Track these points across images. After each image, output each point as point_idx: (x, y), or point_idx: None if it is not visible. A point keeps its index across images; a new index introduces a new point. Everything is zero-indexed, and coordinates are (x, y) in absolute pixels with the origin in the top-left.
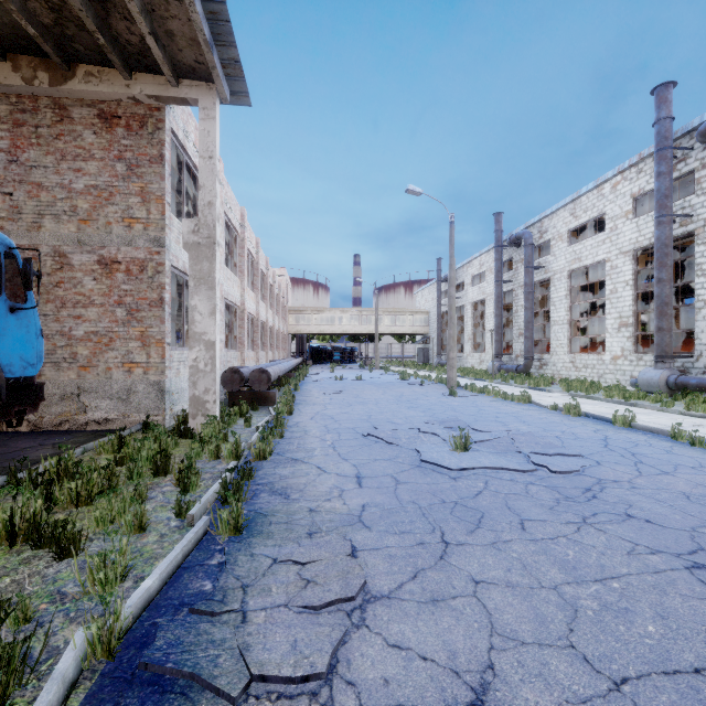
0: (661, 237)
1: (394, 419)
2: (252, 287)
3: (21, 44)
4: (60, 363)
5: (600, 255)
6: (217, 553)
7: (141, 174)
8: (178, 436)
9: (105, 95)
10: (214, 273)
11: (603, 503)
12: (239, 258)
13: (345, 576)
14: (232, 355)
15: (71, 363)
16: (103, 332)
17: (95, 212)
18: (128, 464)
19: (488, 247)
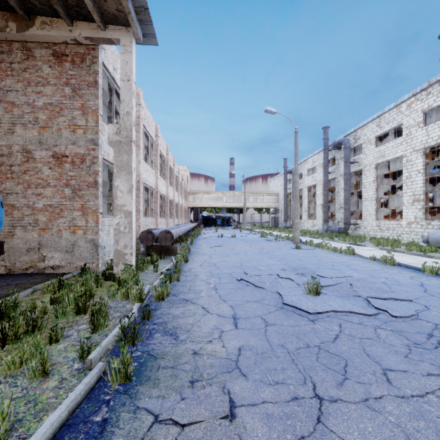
0: None
1: (259, 266)
2: (163, 177)
3: None
4: (26, 226)
5: (399, 153)
6: (104, 405)
7: (82, 95)
8: (104, 279)
9: (55, 38)
10: (131, 162)
11: None
12: (155, 157)
13: None
14: (149, 221)
15: (34, 226)
16: (55, 205)
17: (50, 121)
18: (55, 306)
19: (318, 150)
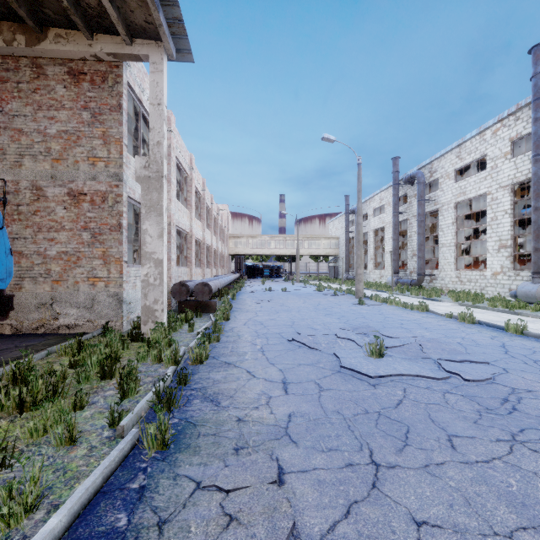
0: (538, 172)
1: (314, 325)
2: (199, 218)
3: (2, 11)
4: (37, 278)
5: (482, 189)
6: (141, 473)
7: (103, 121)
8: (130, 340)
9: (72, 53)
10: (162, 201)
11: (526, 417)
12: (189, 194)
13: (271, 514)
14: (182, 271)
15: (45, 278)
16: (71, 252)
17: (65, 152)
18: (77, 369)
19: (386, 185)
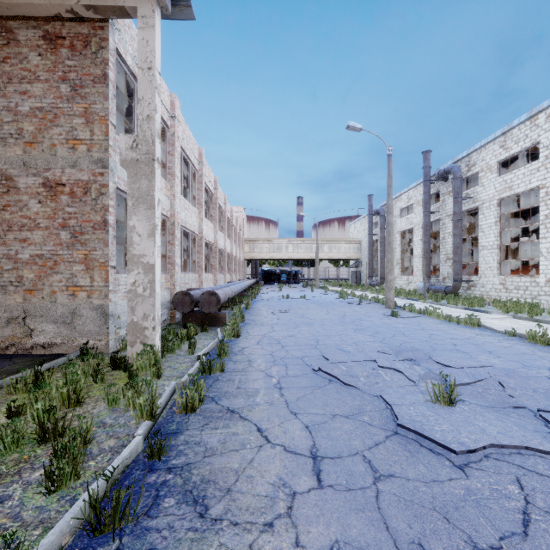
0: None
1: (343, 346)
2: (211, 219)
3: None
4: (6, 286)
5: (534, 182)
6: None
7: (85, 95)
8: (111, 367)
9: (43, 9)
10: (153, 191)
11: None
12: (198, 192)
13: None
14: (190, 278)
15: (17, 286)
16: (47, 255)
17: (40, 134)
18: None
19: (415, 183)
